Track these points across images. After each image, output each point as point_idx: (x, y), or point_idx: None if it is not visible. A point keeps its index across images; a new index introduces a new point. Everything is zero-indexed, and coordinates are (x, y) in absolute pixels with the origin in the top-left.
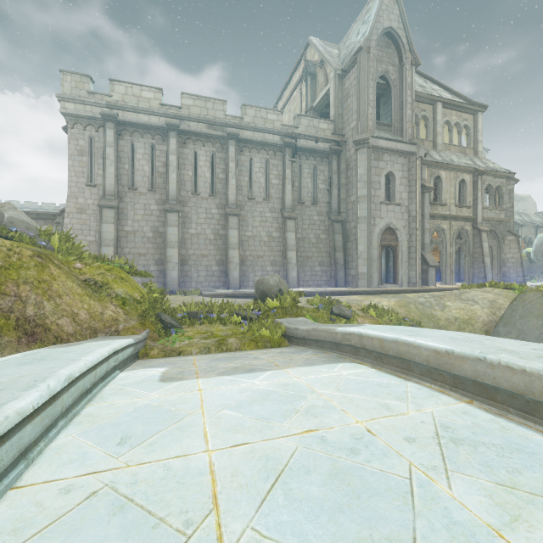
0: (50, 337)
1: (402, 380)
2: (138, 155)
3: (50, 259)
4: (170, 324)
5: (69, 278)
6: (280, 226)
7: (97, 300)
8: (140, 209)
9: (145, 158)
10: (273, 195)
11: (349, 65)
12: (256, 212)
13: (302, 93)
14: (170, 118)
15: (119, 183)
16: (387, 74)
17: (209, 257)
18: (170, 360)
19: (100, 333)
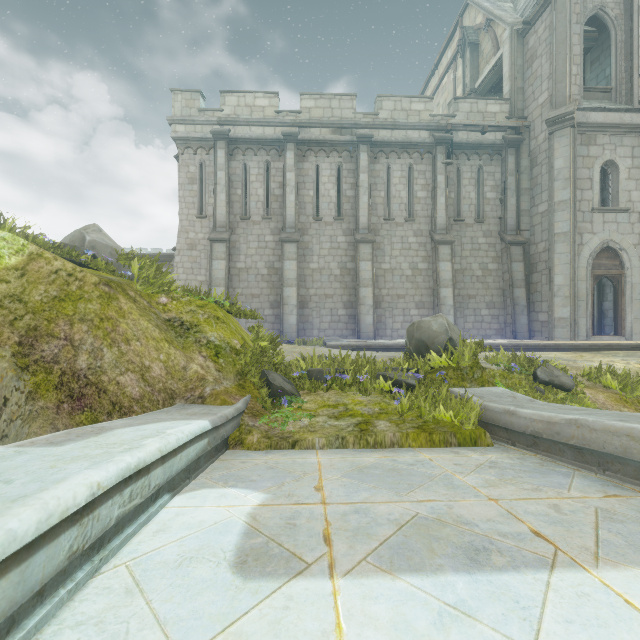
0: (105, 402)
1: None
2: (251, 177)
3: (123, 289)
4: (281, 389)
5: (145, 316)
6: (428, 254)
7: (181, 349)
8: (253, 242)
9: (259, 179)
10: (419, 213)
11: (535, 12)
12: (395, 237)
13: (456, 76)
14: (287, 127)
15: (230, 212)
16: (602, 11)
17: (334, 298)
18: (275, 459)
19: (179, 398)
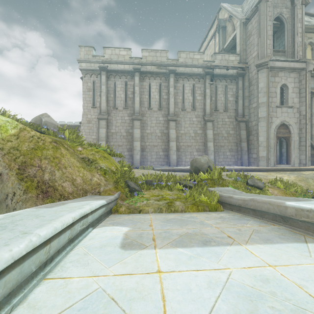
0: (57, 194)
1: None
2: (118, 88)
3: (62, 144)
4: (134, 188)
5: (72, 156)
6: (202, 126)
7: (89, 171)
8: (119, 120)
9: (122, 90)
10: (198, 107)
11: (251, 14)
12: (187, 118)
13: (215, 41)
14: (135, 65)
15: (108, 105)
16: (281, 15)
17: (157, 147)
18: (132, 217)
19: (89, 192)
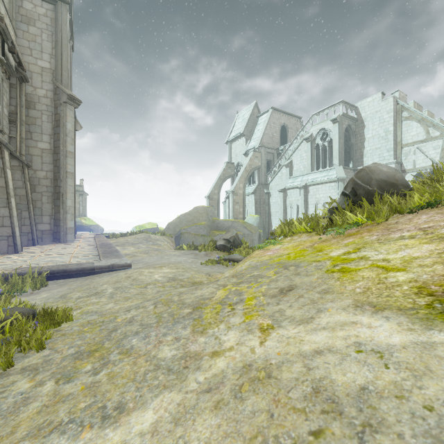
0: None
1: None
2: None
3: None
4: None
5: None
6: None
7: None
8: None
9: None
10: None
11: None
12: None
13: None
14: None
15: None
16: None
17: None
18: None
19: None
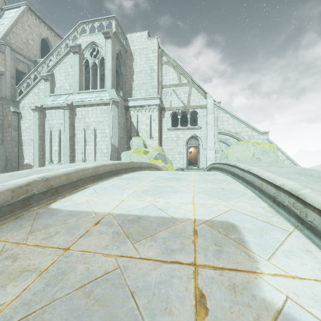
0: None
1: (88, 188)
2: None
3: None
4: None
5: None
6: None
7: None
8: None
9: None
10: None
11: None
12: None
13: None
14: None
15: None
16: None
17: None
18: None
19: None
